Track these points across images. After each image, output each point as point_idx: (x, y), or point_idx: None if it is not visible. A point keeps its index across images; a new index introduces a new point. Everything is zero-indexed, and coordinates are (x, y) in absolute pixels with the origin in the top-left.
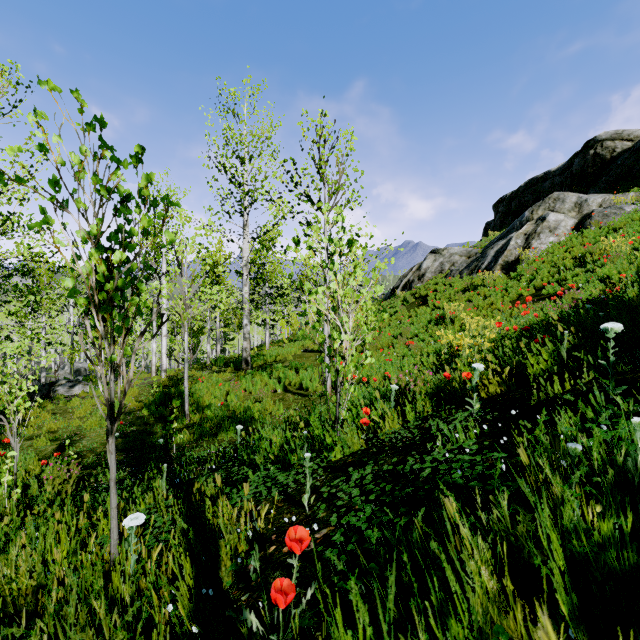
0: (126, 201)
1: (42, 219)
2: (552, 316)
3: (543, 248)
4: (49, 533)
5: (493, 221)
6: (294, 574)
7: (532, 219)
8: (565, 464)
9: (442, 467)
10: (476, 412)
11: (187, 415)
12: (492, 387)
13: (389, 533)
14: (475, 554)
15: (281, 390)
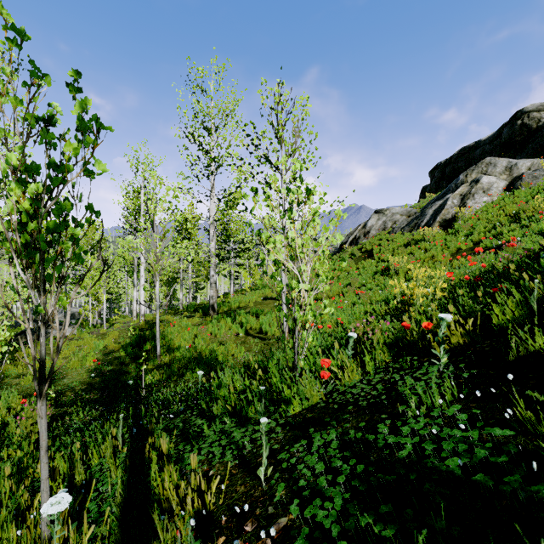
0: (49, 125)
1: None
2: (498, 267)
3: (477, 207)
4: None
5: (429, 185)
6: None
7: (466, 182)
8: None
9: (427, 444)
10: (443, 366)
11: (158, 356)
12: (454, 338)
13: None
14: None
15: (243, 334)
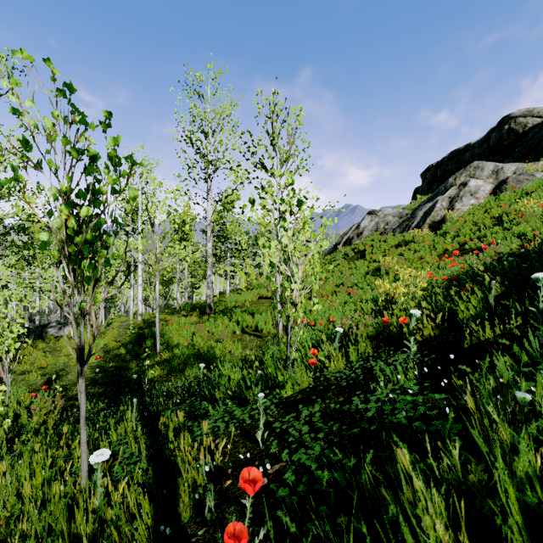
0: (93, 161)
1: (13, 176)
2: (476, 268)
3: (465, 209)
4: (25, 465)
5: (421, 187)
6: (247, 514)
7: (455, 185)
8: (509, 409)
9: (386, 407)
10: (413, 354)
11: (158, 353)
12: (426, 331)
13: (338, 473)
14: (429, 507)
15: (239, 332)
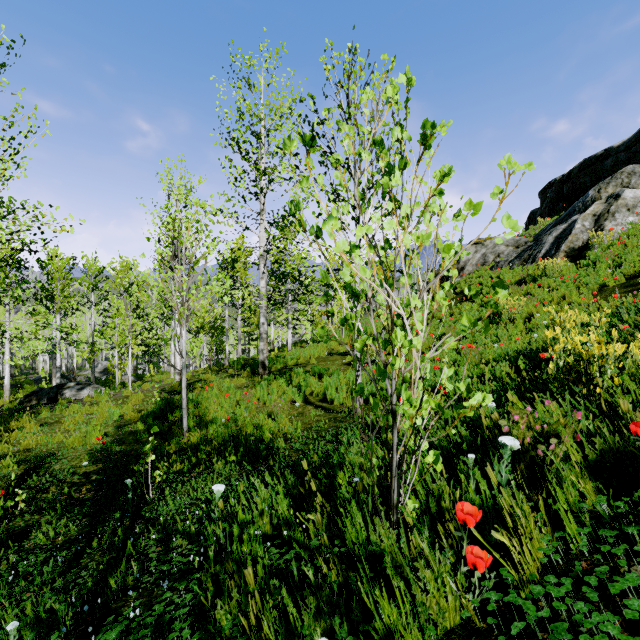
0: None
1: None
2: None
3: (620, 230)
4: None
5: (540, 209)
6: None
7: (600, 198)
8: None
9: None
10: None
11: (185, 433)
12: None
13: None
14: None
15: (301, 401)
